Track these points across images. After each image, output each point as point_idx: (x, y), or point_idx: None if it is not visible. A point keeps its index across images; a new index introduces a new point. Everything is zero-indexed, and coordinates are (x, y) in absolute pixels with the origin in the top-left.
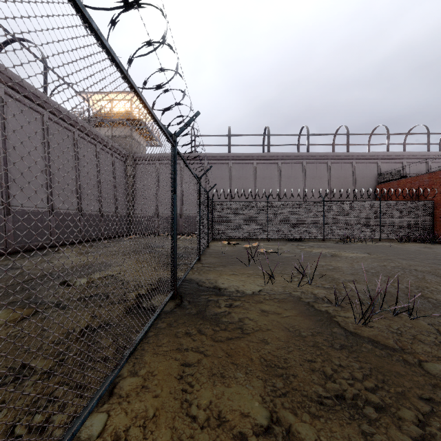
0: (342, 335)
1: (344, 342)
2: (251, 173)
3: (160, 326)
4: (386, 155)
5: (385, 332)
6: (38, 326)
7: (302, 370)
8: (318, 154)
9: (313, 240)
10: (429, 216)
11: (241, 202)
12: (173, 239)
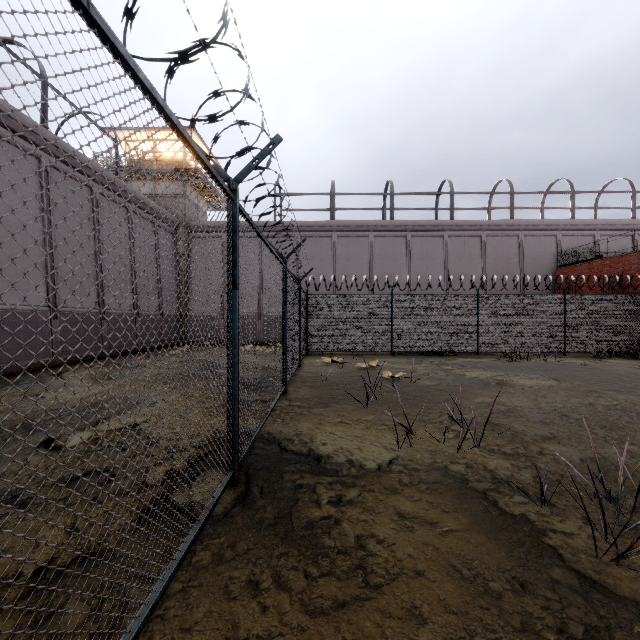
0: (578, 591)
1: (589, 619)
2: (365, 251)
3: (198, 564)
4: (570, 224)
5: None
6: None
7: None
8: (466, 223)
9: (461, 355)
10: None
11: (351, 295)
12: (231, 374)
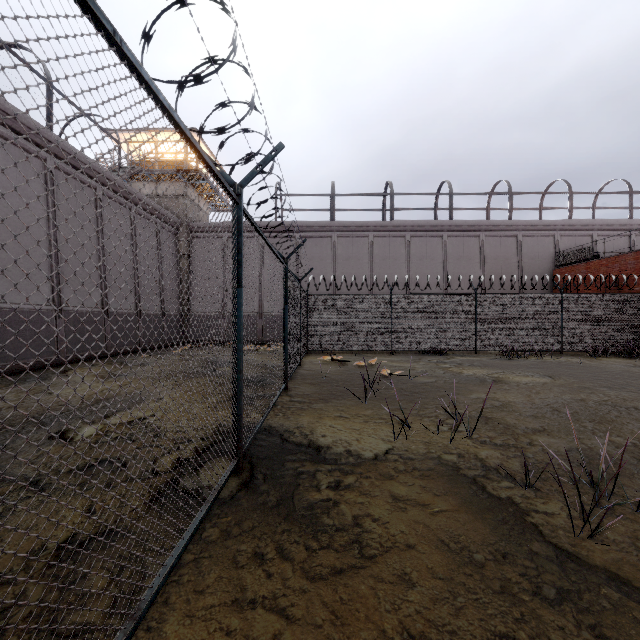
0: (553, 561)
1: (561, 583)
2: (365, 251)
3: (207, 539)
4: (568, 224)
5: (634, 554)
6: None
7: None
8: (465, 223)
9: (459, 353)
10: (636, 316)
11: (351, 295)
12: (236, 367)
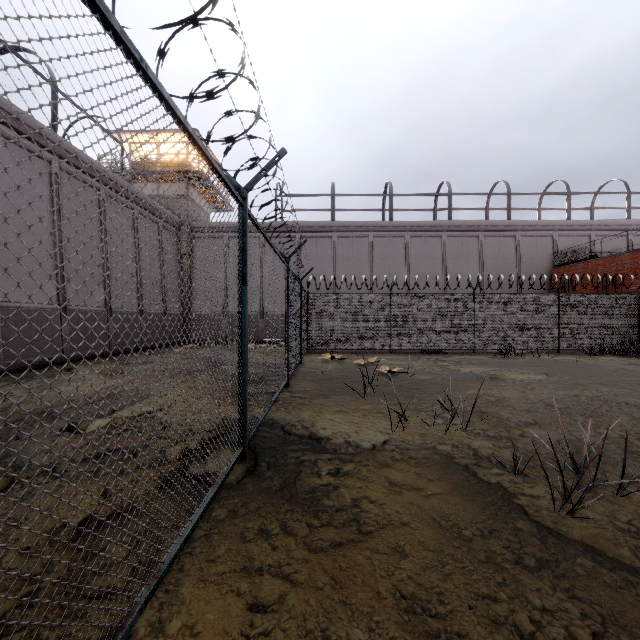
0: (536, 536)
1: (541, 554)
2: (365, 251)
3: (217, 517)
4: (566, 224)
5: (610, 530)
6: (6, 515)
7: (476, 622)
8: (464, 223)
9: (458, 352)
10: (633, 315)
11: (351, 294)
12: (241, 361)
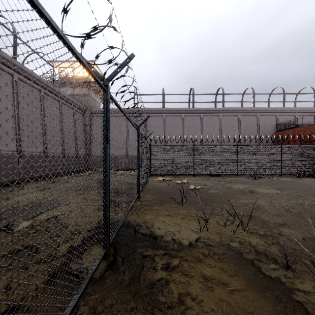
0: None
1: None
2: (180, 123)
3: None
4: (283, 109)
5: None
6: None
7: None
8: (230, 109)
9: (229, 176)
10: None
11: (173, 145)
12: (105, 192)
